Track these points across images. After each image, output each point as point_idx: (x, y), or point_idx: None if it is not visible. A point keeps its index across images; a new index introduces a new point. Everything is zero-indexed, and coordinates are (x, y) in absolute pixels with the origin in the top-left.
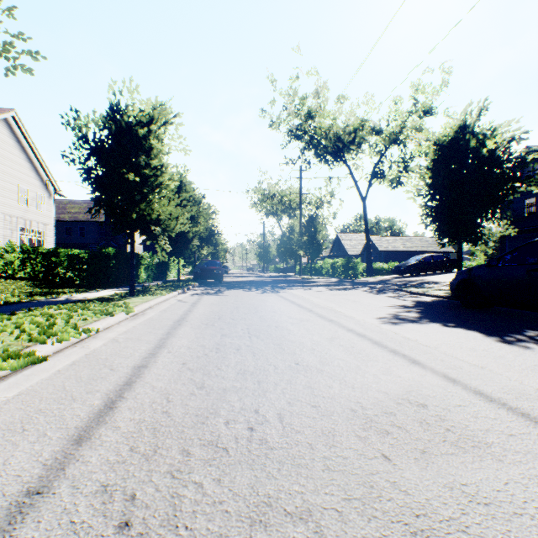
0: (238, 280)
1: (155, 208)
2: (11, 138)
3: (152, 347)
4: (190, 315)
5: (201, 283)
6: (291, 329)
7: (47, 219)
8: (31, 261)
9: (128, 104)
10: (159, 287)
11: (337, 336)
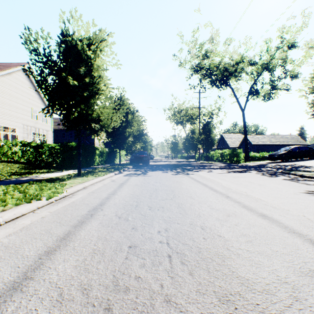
0: (158, 164)
1: (96, 110)
2: (27, 80)
3: (3, 287)
4: (110, 200)
5: (134, 166)
6: (225, 237)
7: (48, 128)
8: (27, 151)
9: (74, 31)
10: (104, 169)
11: None
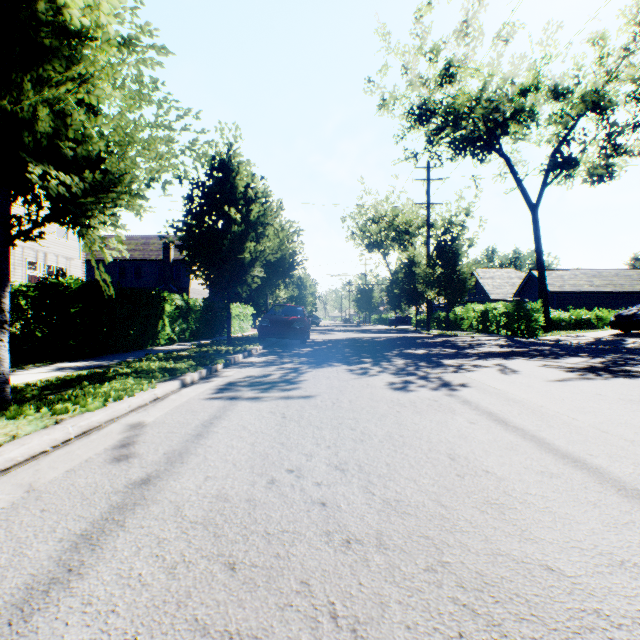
0: (332, 338)
1: (73, 118)
2: None
3: None
4: None
5: (270, 345)
6: None
7: (72, 252)
8: None
9: None
10: (162, 361)
11: None
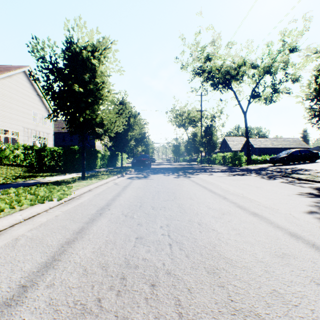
0: (160, 167)
1: (99, 115)
2: (28, 83)
3: (38, 265)
4: (116, 201)
5: (136, 169)
6: (218, 231)
7: (49, 131)
8: (29, 154)
9: (79, 39)
10: (106, 172)
11: (290, 252)
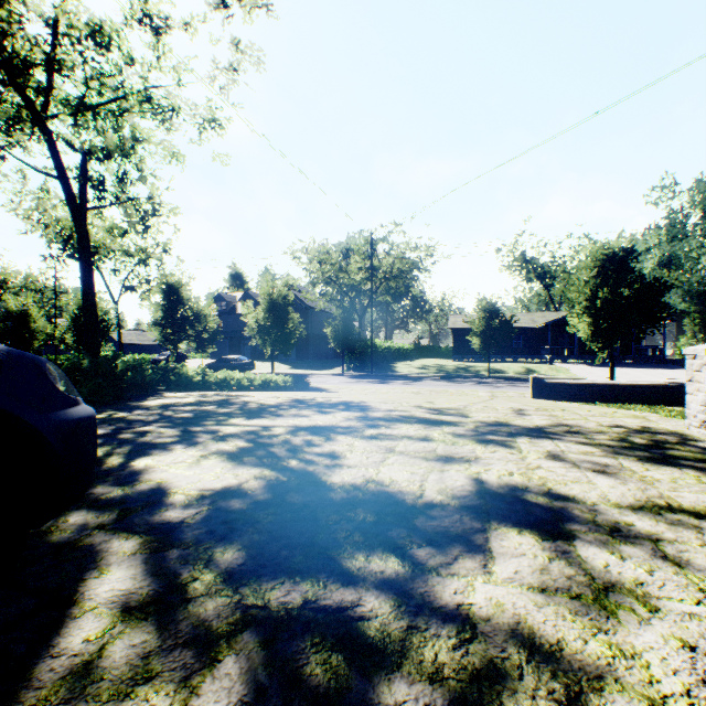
0: None
1: None
2: None
3: None
4: None
5: None
6: None
7: None
8: None
9: None
10: None
11: None
